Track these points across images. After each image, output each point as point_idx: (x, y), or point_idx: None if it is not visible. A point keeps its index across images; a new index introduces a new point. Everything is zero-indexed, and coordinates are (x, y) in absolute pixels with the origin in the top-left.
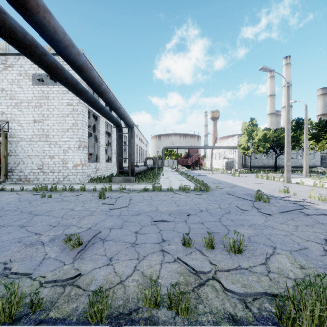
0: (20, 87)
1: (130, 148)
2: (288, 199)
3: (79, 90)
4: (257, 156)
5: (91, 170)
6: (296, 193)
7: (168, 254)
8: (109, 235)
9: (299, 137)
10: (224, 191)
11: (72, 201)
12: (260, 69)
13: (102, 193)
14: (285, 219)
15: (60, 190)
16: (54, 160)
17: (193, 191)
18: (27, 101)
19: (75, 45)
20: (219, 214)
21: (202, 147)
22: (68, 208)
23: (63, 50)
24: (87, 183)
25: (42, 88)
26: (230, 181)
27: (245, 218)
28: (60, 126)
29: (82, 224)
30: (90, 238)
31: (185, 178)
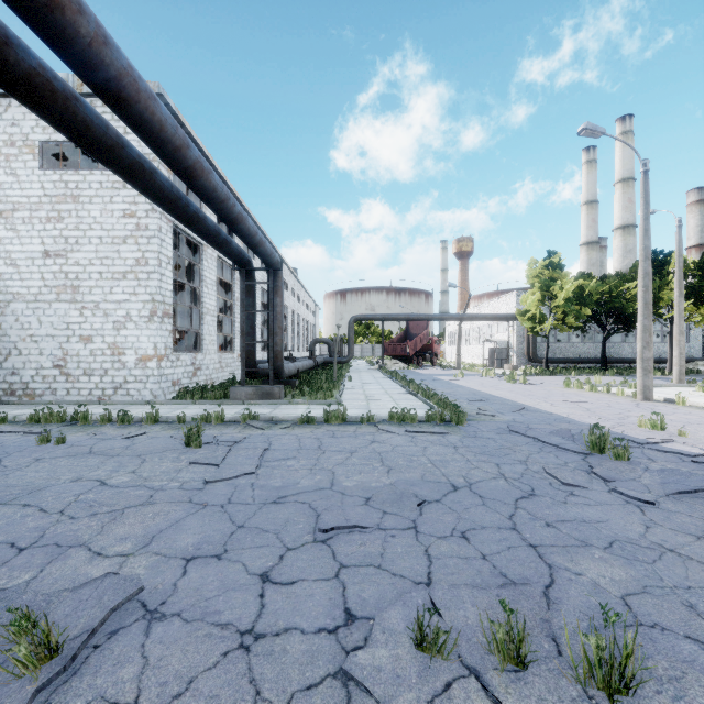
0: (12, 172)
1: (272, 318)
2: (672, 446)
3: (129, 164)
4: (560, 337)
5: (183, 369)
6: (685, 432)
7: (365, 698)
8: (177, 589)
9: (658, 294)
10: (499, 423)
11: (114, 453)
12: (579, 132)
13: (195, 432)
14: (700, 519)
15: (97, 420)
16: (93, 347)
17: (425, 423)
18: (29, 208)
19: (89, 11)
20: (508, 501)
21: (438, 316)
22: (94, 477)
23: (47, 17)
24: (169, 400)
25: (63, 176)
26: (508, 394)
27: (584, 515)
28: (107, 267)
29: (108, 538)
30: (97, 621)
31: (401, 388)
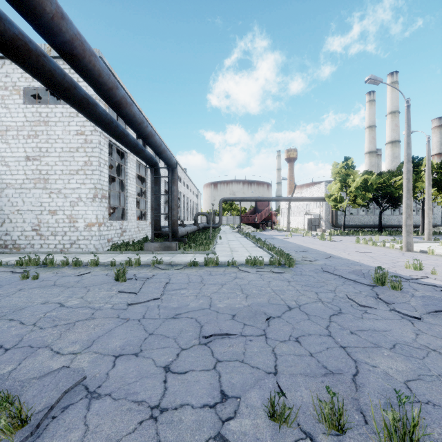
0: (6, 106)
1: (171, 199)
2: (427, 281)
3: (79, 99)
4: (352, 211)
5: (114, 232)
6: (435, 271)
7: None
8: (109, 377)
9: (414, 184)
10: (316, 266)
11: (69, 285)
12: (366, 81)
13: (122, 272)
14: None
15: (59, 264)
16: (57, 217)
17: (269, 266)
18: (16, 129)
19: None
20: (324, 317)
21: (276, 198)
22: (56, 301)
23: None
24: (105, 251)
25: (38, 109)
26: (320, 247)
27: (375, 326)
28: (66, 166)
29: (64, 342)
30: (54, 400)
31: (252, 243)
